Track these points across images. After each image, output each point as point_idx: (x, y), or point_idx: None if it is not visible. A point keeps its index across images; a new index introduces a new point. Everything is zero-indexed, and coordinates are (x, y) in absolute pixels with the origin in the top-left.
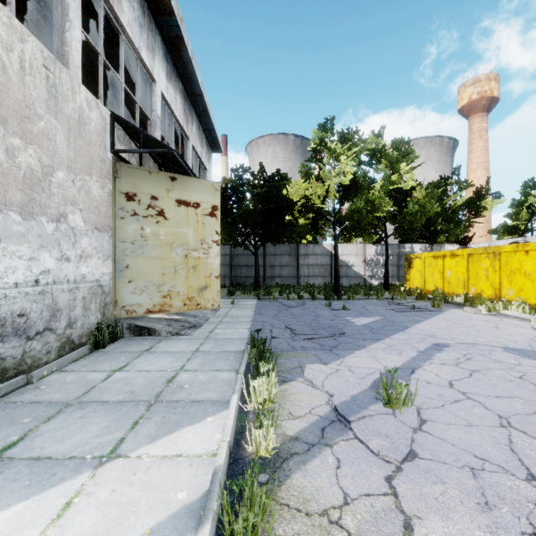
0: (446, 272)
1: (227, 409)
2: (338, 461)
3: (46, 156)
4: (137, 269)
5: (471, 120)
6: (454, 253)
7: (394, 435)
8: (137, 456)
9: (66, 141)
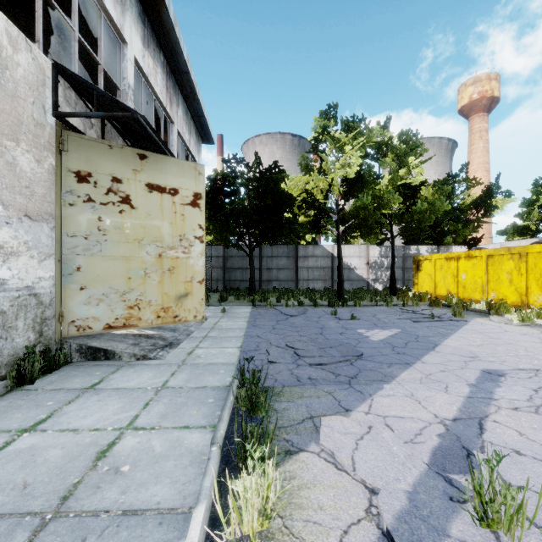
0: (461, 275)
1: (183, 540)
2: None
3: None
4: (93, 272)
5: (472, 120)
6: (470, 254)
7: None
8: None
9: None
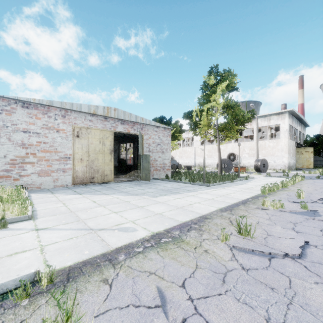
0: None
1: None
2: None
3: (293, 151)
4: (298, 161)
5: None
6: None
7: None
8: None
9: (293, 148)
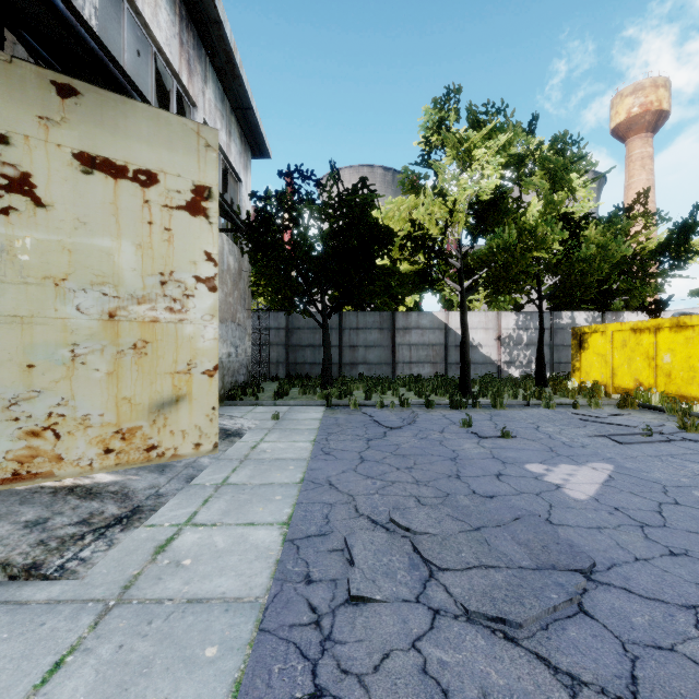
0: (662, 357)
1: None
2: None
3: None
4: None
5: (630, 143)
6: (681, 322)
7: None
8: None
9: None
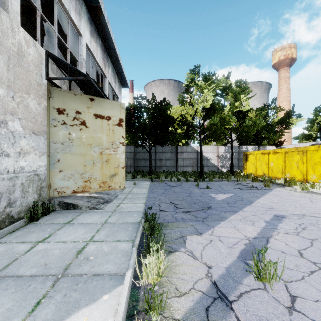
0: (270, 163)
1: (122, 285)
2: None
3: None
4: (66, 162)
5: (280, 71)
6: (275, 151)
7: (274, 319)
8: None
9: (6, 66)
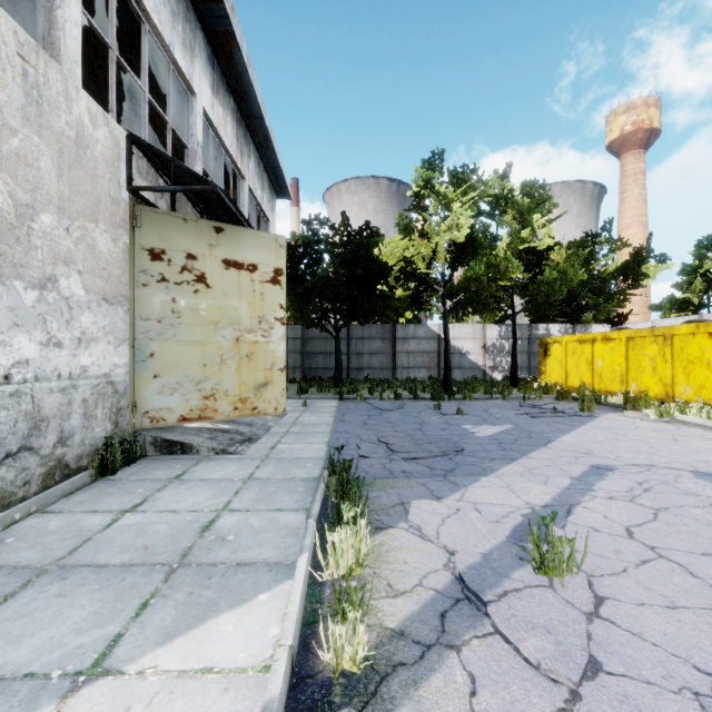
0: (597, 362)
1: (291, 579)
2: (472, 679)
3: (23, 190)
4: (167, 358)
5: (624, 159)
6: (607, 336)
7: (559, 627)
8: (138, 673)
9: (56, 169)
